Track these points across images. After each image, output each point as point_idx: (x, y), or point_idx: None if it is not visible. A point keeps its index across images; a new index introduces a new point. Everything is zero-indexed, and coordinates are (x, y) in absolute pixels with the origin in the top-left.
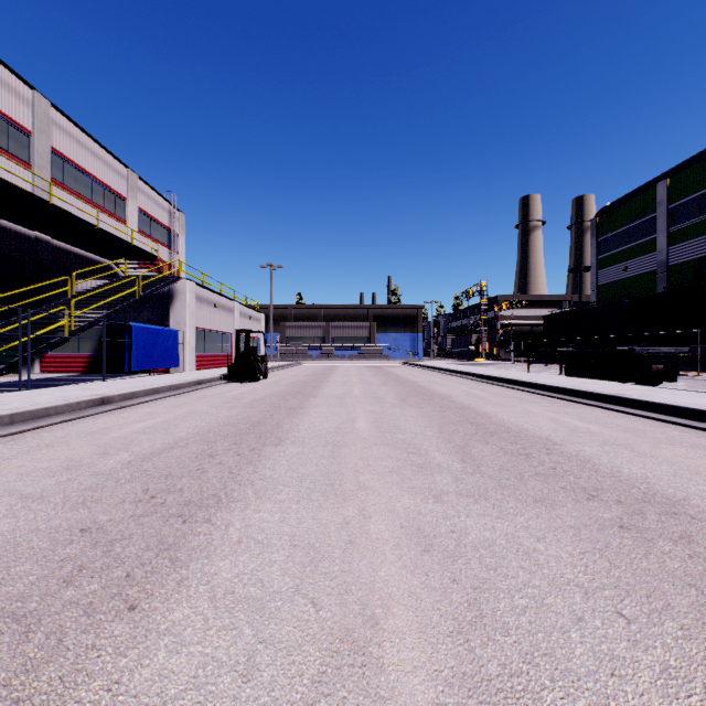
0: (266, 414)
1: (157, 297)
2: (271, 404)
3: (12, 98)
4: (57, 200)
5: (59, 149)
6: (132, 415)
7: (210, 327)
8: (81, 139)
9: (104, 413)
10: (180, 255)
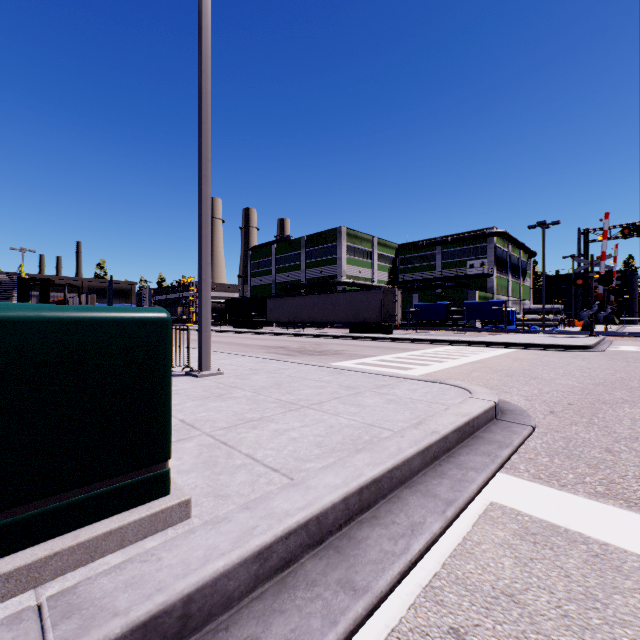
0: None
1: None
2: None
3: None
4: None
5: None
6: None
7: None
8: None
9: None
10: None
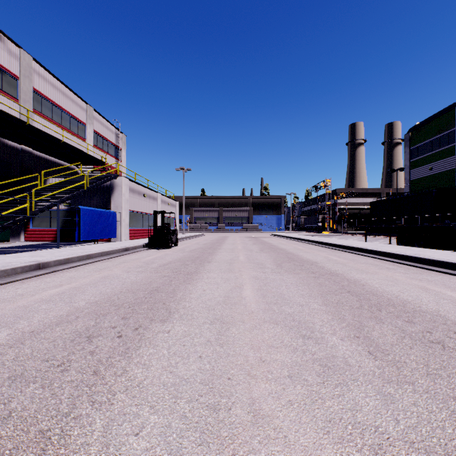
0: (166, 279)
1: (102, 189)
2: (174, 269)
3: (5, 53)
4: (37, 124)
5: (38, 89)
6: (56, 279)
7: (140, 210)
8: (54, 83)
9: (35, 277)
10: (123, 162)
